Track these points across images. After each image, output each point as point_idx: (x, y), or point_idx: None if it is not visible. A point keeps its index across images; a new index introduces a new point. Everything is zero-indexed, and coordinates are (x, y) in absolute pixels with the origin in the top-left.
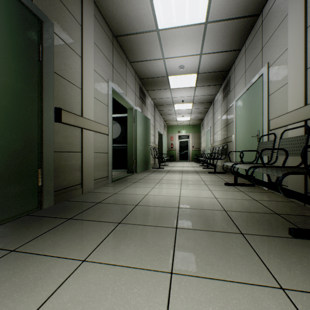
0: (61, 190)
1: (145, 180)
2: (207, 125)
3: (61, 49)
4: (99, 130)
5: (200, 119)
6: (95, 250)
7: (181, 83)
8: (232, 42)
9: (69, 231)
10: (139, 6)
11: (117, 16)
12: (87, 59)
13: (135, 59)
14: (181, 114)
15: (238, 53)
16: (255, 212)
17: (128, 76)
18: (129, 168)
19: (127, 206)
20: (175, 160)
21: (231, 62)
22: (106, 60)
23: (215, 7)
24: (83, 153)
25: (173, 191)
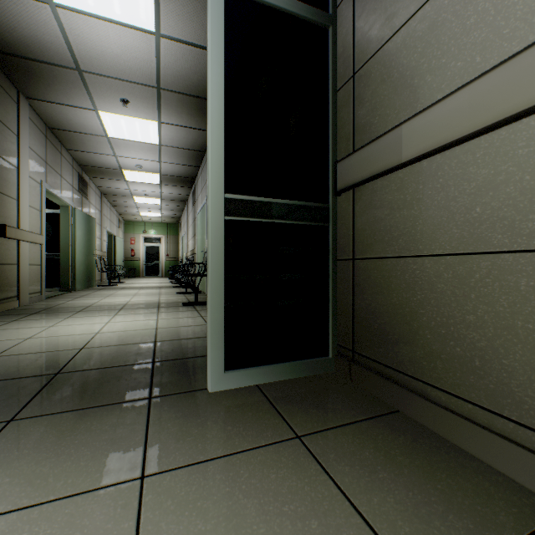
0: (3, 300)
1: (92, 296)
2: (184, 228)
3: (3, 168)
4: (34, 240)
5: (177, 218)
6: (72, 316)
7: (141, 178)
8: (190, 161)
9: (43, 315)
10: (87, 120)
11: (58, 118)
12: (24, 168)
13: (76, 149)
14: (146, 208)
15: (199, 168)
16: (178, 302)
17: (64, 167)
18: (64, 284)
19: (80, 307)
20: (139, 276)
21: (194, 173)
22: (40, 159)
23: (166, 139)
24: (20, 266)
25: (124, 299)
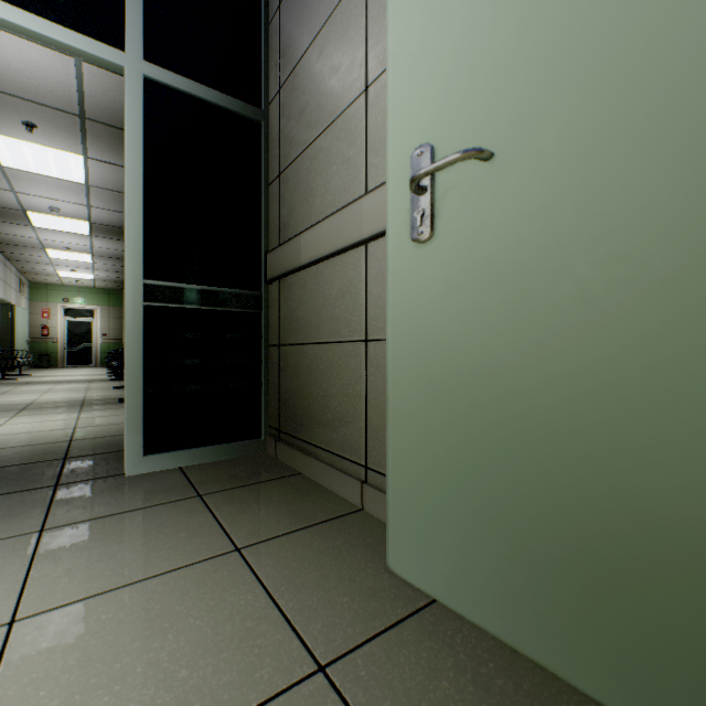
0: None
1: None
2: None
3: None
4: None
5: (121, 282)
6: None
7: (59, 225)
8: None
9: None
10: None
11: None
12: None
13: None
14: (69, 266)
15: None
16: (114, 399)
17: None
18: None
19: None
20: (57, 365)
21: None
22: None
23: (97, 179)
24: None
25: (29, 397)
